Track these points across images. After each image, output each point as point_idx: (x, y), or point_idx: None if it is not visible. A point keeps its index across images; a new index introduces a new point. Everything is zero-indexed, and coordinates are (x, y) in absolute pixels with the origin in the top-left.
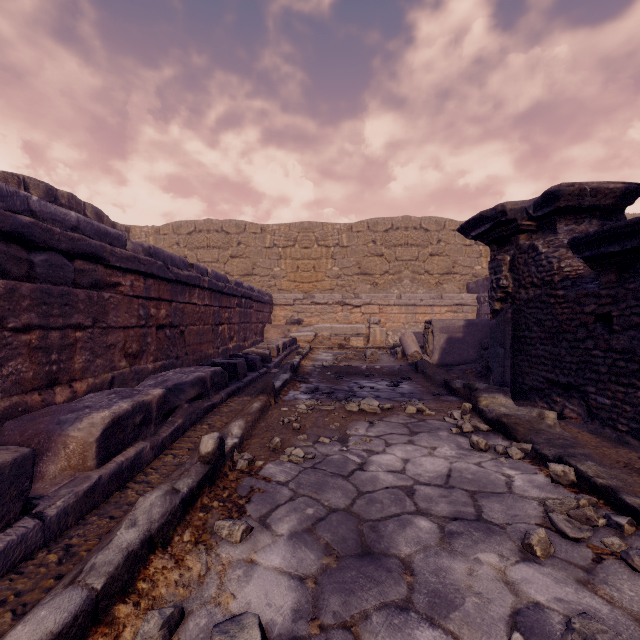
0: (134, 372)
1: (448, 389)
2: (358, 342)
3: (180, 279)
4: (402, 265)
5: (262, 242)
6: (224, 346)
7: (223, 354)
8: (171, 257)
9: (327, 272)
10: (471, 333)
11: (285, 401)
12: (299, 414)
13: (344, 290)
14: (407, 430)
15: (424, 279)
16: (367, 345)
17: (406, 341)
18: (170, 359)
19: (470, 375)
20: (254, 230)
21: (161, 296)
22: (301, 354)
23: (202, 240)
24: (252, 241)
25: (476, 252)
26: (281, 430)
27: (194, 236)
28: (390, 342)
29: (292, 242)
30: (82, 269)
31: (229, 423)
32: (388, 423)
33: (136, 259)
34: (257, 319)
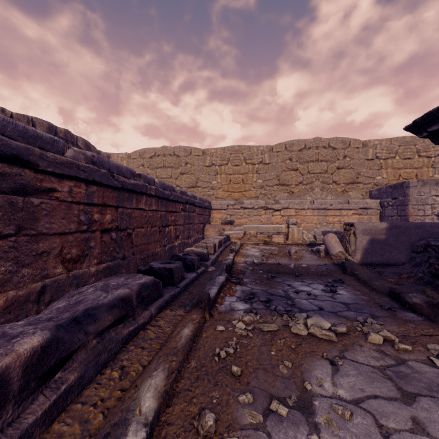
0: (72, 277)
1: (398, 301)
2: (279, 239)
3: (126, 187)
4: (313, 177)
5: (203, 162)
6: (170, 244)
7: (169, 251)
8: (117, 166)
9: (253, 184)
10: (394, 235)
11: (221, 313)
12: (237, 338)
13: (266, 197)
14: (392, 386)
15: (332, 188)
16: (287, 242)
17: (330, 242)
18: (116, 260)
19: (409, 281)
20: (197, 153)
21: (106, 202)
22: (234, 251)
23: (160, 162)
24: (196, 161)
25: (377, 165)
26: (216, 376)
27: (154, 159)
28: (305, 239)
29: (226, 161)
30: (1, 172)
31: (144, 376)
32: (356, 366)
33: (74, 165)
34: (199, 220)
